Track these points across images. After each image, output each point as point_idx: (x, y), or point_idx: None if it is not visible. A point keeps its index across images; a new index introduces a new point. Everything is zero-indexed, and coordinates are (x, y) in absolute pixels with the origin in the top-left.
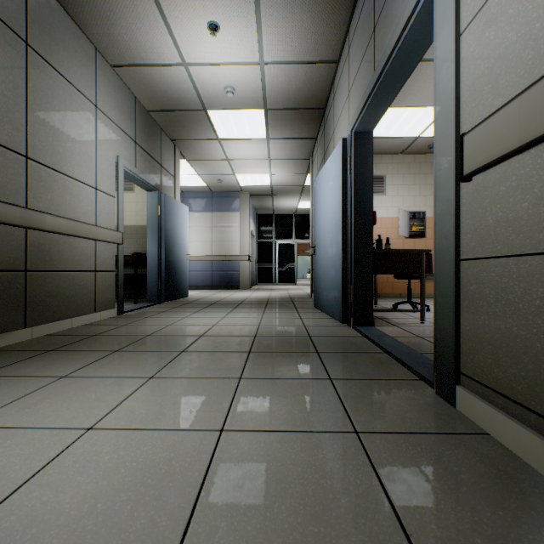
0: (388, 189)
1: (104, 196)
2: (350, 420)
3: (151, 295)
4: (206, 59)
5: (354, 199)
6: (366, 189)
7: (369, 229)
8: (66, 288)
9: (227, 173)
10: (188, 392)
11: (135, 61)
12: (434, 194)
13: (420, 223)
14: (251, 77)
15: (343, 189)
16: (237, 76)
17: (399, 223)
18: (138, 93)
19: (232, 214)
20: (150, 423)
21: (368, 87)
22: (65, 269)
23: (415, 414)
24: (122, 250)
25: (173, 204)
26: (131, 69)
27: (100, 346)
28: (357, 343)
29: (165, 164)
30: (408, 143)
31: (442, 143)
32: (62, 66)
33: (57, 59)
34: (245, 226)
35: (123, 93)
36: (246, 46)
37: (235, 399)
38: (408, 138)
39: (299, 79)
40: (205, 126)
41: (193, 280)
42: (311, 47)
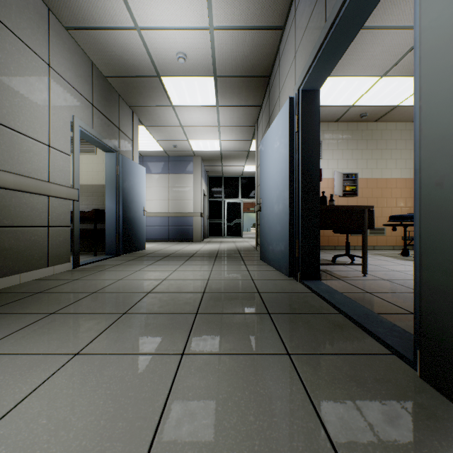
0: (325, 153)
1: (59, 154)
2: (328, 436)
3: (110, 248)
4: (157, 23)
5: (301, 156)
6: (313, 146)
7: (316, 186)
8: (14, 244)
9: (181, 139)
10: (114, 380)
11: (89, 23)
12: (416, 134)
13: (352, 184)
14: (201, 43)
15: (290, 146)
16: (188, 42)
17: (335, 184)
18: (94, 57)
19: (186, 176)
20: (42, 450)
21: (319, 39)
22: (13, 225)
23: (411, 420)
24: (78, 206)
25: (131, 165)
26: (85, 32)
27: (38, 307)
28: (308, 301)
29: (123, 128)
30: (343, 111)
31: (432, 67)
32: (9, 20)
33: (2, 12)
34: (197, 186)
35: (79, 56)
36: (196, 9)
37: (172, 394)
38: (343, 107)
39: (247, 46)
40: (159, 93)
41: (152, 233)
42: (258, 11)
